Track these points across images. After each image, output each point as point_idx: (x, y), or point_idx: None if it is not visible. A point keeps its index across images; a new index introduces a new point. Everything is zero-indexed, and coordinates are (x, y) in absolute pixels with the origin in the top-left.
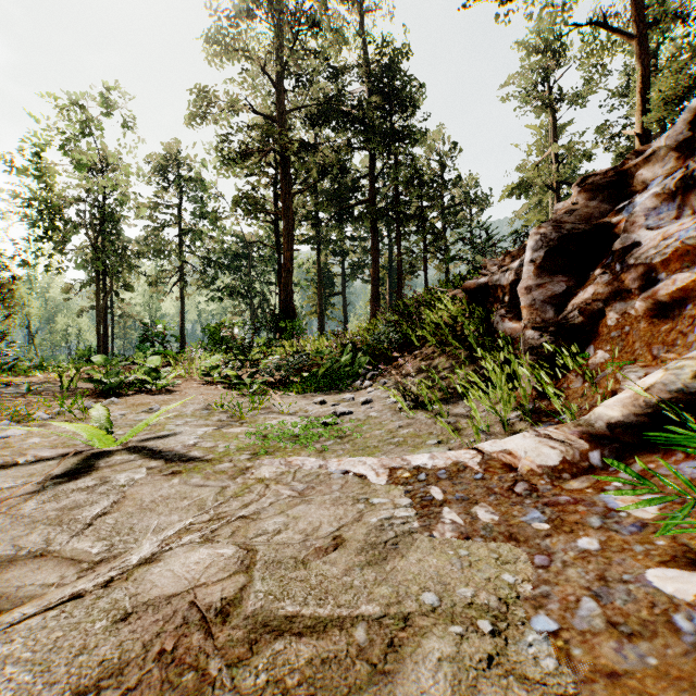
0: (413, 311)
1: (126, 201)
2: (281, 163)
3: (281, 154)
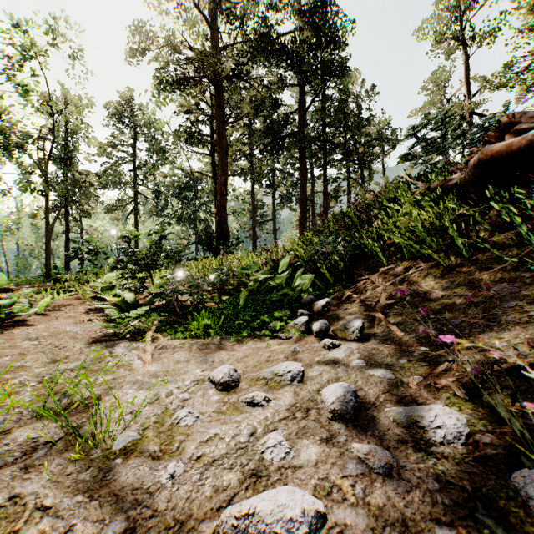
0: (356, 221)
1: (76, 132)
2: (216, 95)
3: (215, 84)
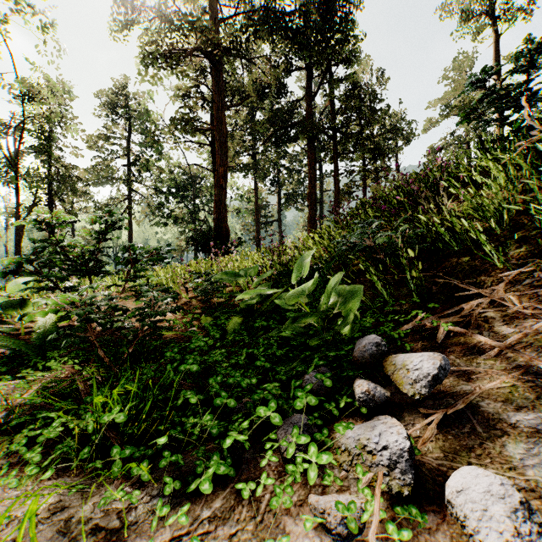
0: None
1: (54, 117)
2: (213, 74)
3: (212, 59)
